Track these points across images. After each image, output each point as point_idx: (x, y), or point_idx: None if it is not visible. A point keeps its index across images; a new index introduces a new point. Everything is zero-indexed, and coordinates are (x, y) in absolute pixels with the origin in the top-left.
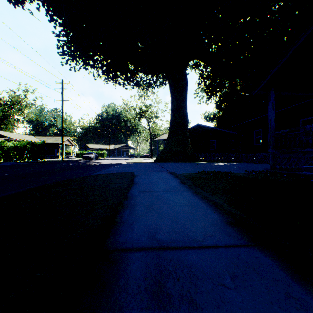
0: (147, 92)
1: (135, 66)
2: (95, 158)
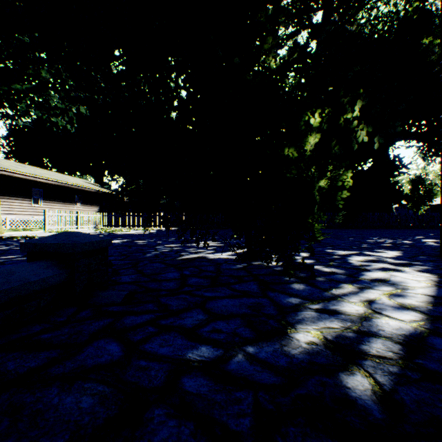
0: None
1: None
2: None
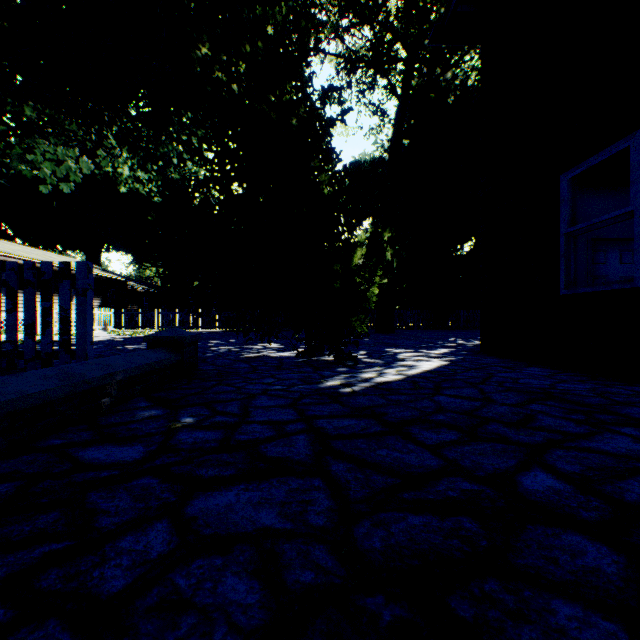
0: None
1: None
2: None
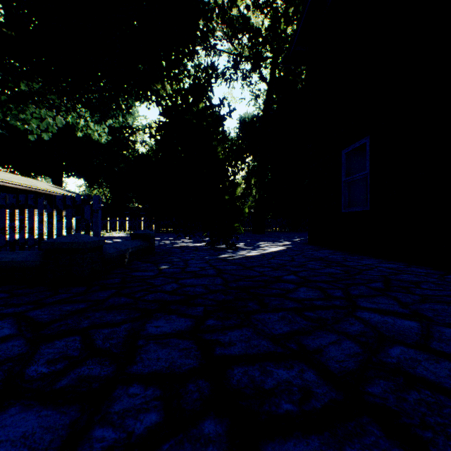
0: None
1: None
2: None
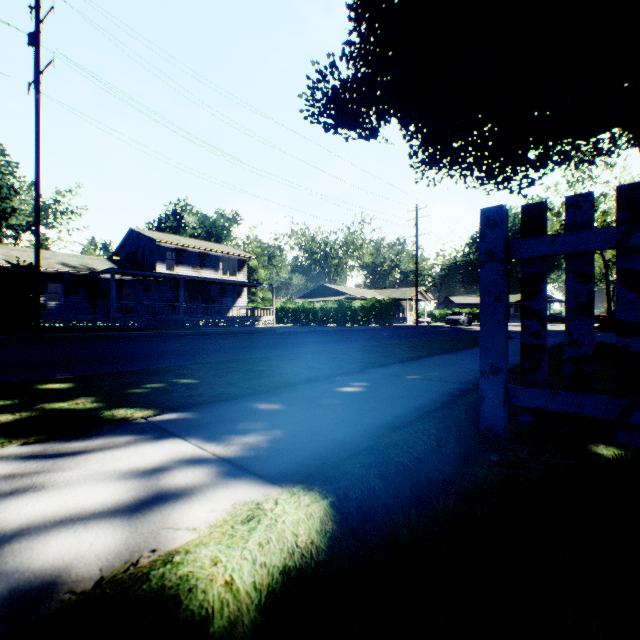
0: (590, 168)
1: (543, 153)
2: (465, 322)
